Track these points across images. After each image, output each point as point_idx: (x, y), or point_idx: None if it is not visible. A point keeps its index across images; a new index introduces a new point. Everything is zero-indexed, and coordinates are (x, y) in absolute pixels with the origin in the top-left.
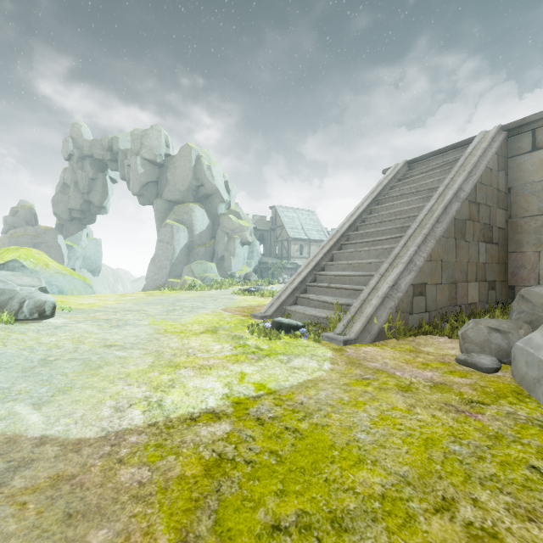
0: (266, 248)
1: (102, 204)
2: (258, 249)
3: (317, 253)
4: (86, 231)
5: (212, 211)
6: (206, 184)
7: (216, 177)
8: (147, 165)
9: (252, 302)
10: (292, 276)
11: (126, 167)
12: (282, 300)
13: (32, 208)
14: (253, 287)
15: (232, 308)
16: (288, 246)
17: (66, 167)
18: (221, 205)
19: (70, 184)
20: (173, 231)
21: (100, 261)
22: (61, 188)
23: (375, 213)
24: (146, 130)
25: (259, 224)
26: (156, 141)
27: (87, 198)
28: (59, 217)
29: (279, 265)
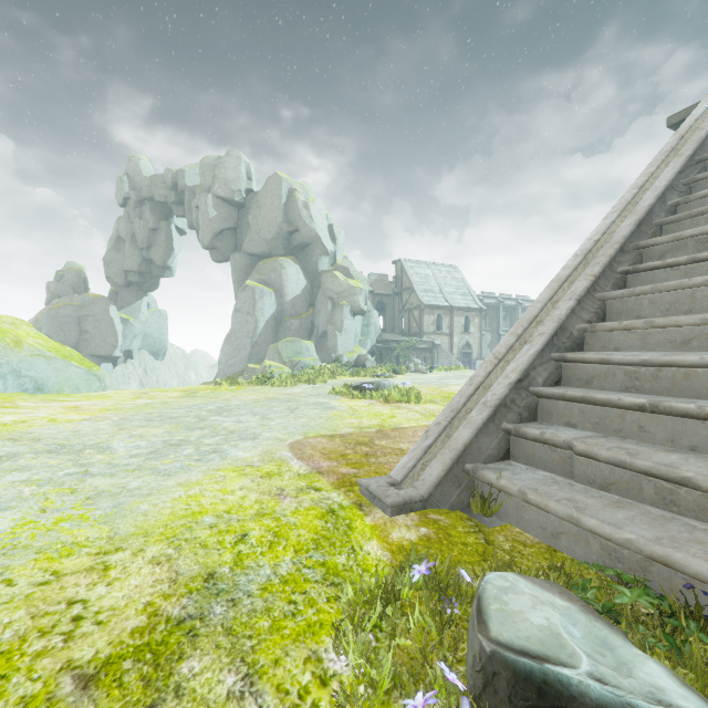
0: (388, 320)
1: (165, 264)
2: (376, 321)
3: (548, 299)
4: (148, 300)
5: (310, 268)
6: (302, 229)
7: (316, 219)
8: (221, 206)
9: (366, 418)
10: (426, 360)
11: (195, 210)
12: (460, 445)
13: (81, 271)
14: (368, 381)
15: (318, 440)
16: (419, 317)
17: (121, 215)
18: (322, 259)
19: (126, 237)
20: (255, 296)
21: (165, 340)
22: (114, 243)
23: (707, 189)
24: (220, 157)
25: (377, 286)
26: (234, 171)
27: (147, 256)
28: (113, 282)
29: (407, 345)
